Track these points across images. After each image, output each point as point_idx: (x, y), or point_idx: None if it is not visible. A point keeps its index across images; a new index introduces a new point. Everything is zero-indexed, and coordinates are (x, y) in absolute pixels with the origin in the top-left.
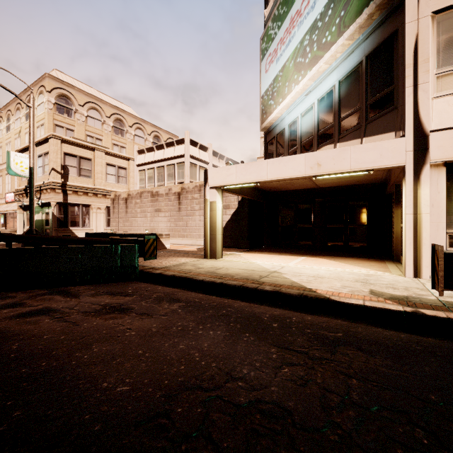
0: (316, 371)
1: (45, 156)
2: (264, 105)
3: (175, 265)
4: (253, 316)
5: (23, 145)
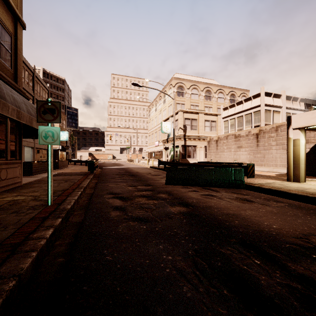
0: None
1: (176, 121)
2: None
3: (265, 183)
4: None
5: (162, 117)
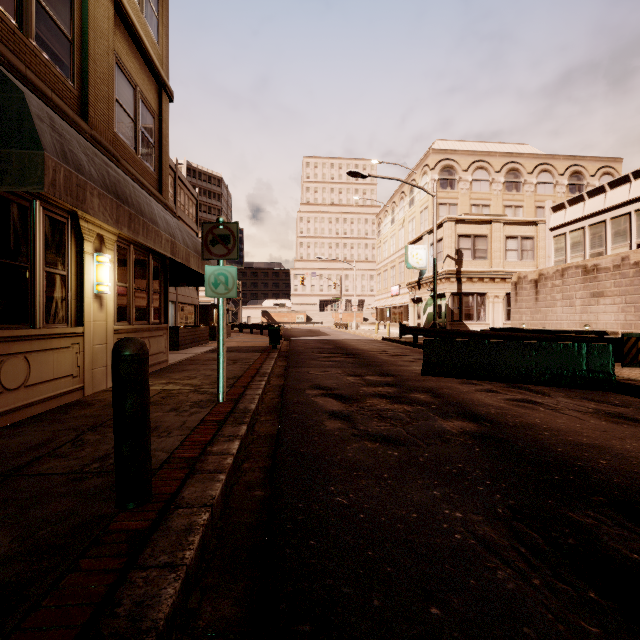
0: None
1: (438, 243)
2: None
3: None
4: None
5: (406, 235)
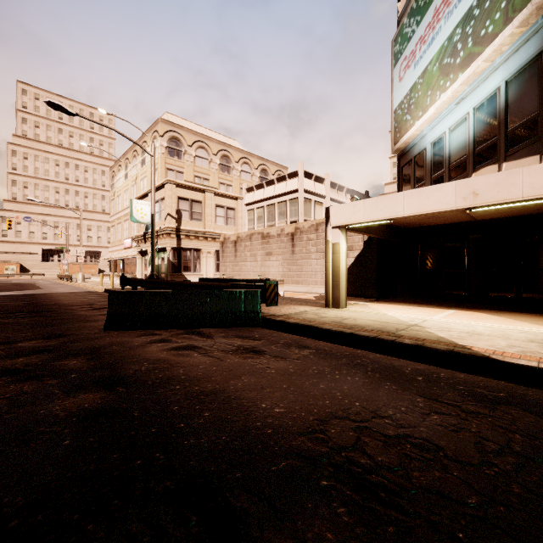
0: (470, 422)
1: (161, 201)
2: (397, 121)
3: (295, 313)
4: (392, 368)
5: (138, 191)
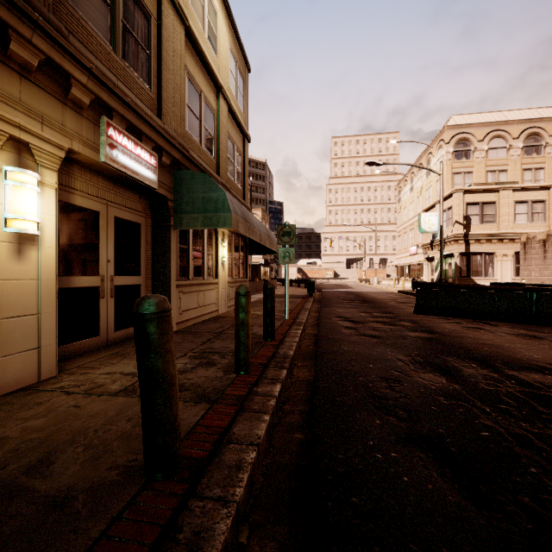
0: None
1: (448, 210)
2: None
3: None
4: None
5: (423, 201)
